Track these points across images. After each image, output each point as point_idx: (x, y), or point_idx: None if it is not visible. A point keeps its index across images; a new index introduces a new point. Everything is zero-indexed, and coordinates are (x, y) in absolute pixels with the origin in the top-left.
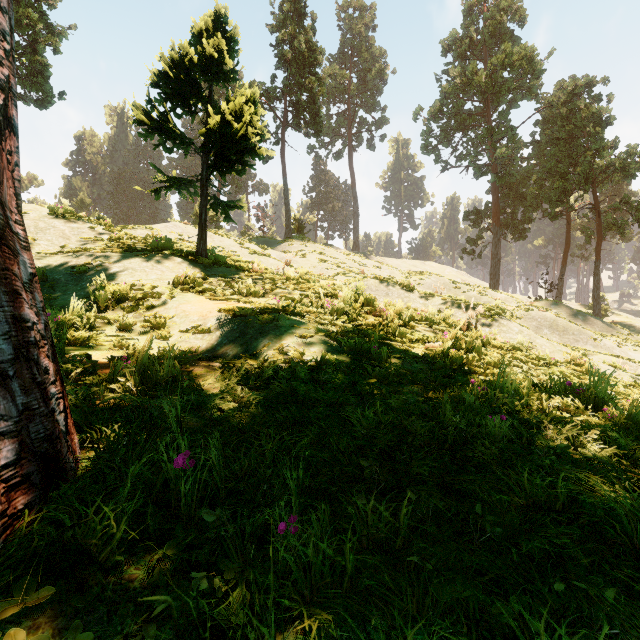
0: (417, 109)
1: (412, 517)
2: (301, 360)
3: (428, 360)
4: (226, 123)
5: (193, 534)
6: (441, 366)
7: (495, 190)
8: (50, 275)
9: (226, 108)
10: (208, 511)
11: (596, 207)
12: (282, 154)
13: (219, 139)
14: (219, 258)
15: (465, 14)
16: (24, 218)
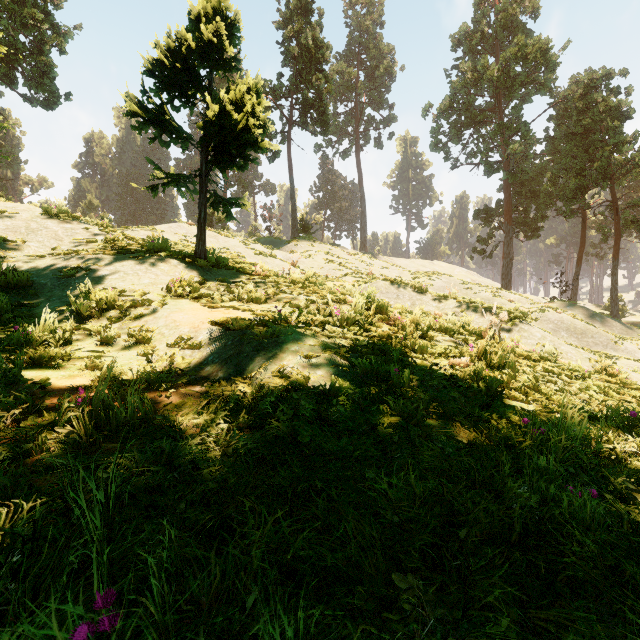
0: (426, 106)
1: None
2: (305, 390)
3: (458, 383)
4: (226, 114)
5: None
6: (475, 392)
7: (507, 188)
8: (36, 279)
9: (225, 97)
10: None
11: (614, 204)
12: (288, 153)
13: (218, 131)
14: (221, 260)
15: (476, 8)
16: (15, 218)
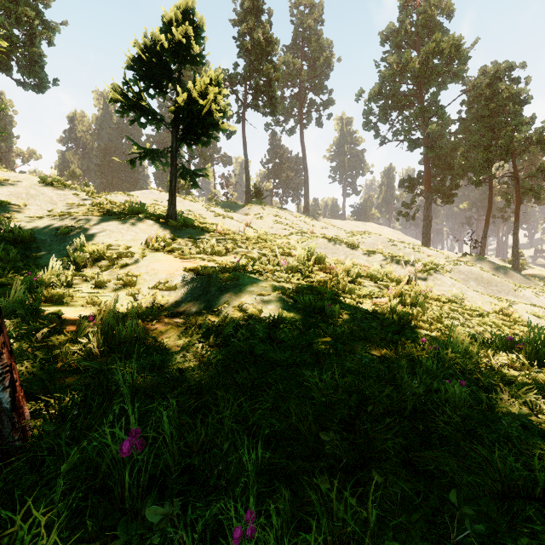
0: (359, 91)
1: (380, 508)
2: (259, 318)
3: (377, 316)
4: (193, 101)
5: (136, 540)
6: (390, 322)
7: (427, 161)
8: (37, 236)
9: (193, 87)
10: (155, 508)
11: (515, 175)
12: (243, 131)
13: (187, 115)
14: (187, 220)
15: (401, 9)
16: (17, 186)
